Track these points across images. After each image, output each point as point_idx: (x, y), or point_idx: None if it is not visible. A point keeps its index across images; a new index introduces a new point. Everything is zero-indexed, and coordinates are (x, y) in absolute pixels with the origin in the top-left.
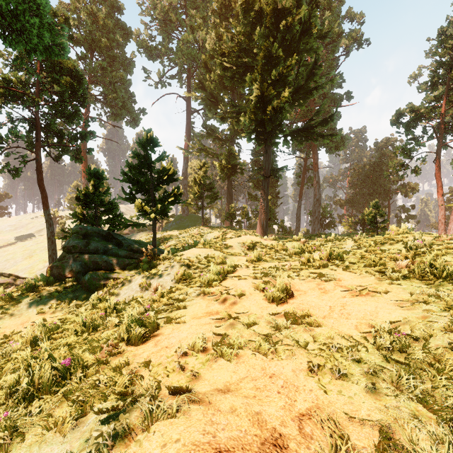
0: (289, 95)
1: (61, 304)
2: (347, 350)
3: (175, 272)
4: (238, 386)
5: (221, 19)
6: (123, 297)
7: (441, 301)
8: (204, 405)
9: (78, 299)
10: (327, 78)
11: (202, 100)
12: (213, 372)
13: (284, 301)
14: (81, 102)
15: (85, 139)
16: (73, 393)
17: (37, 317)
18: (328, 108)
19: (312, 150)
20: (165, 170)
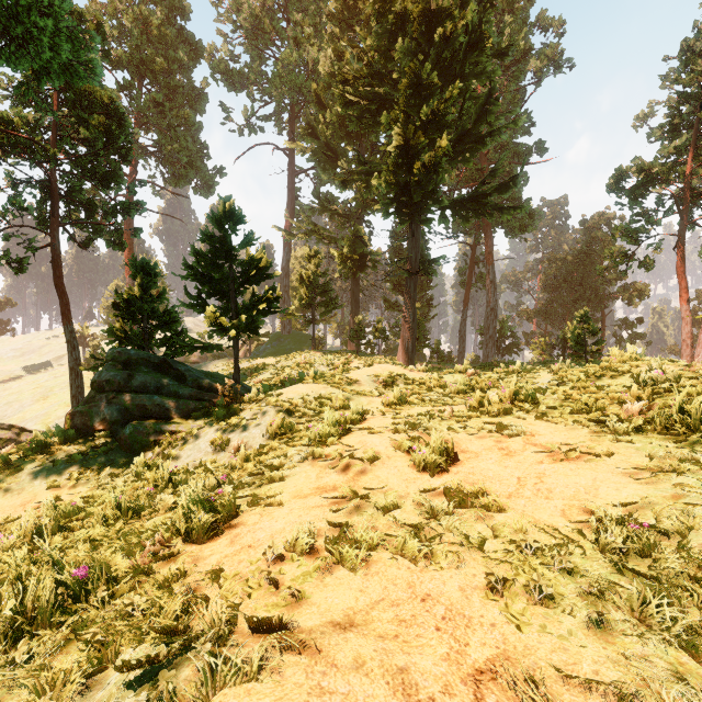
0: (449, 145)
1: (87, 472)
2: (551, 552)
3: (269, 421)
4: (369, 617)
5: (342, 28)
6: (185, 462)
7: (701, 470)
8: (308, 656)
9: (113, 465)
10: (507, 121)
11: (312, 153)
12: (326, 591)
13: (444, 470)
14: (123, 156)
15: (130, 213)
16: (88, 627)
17: (47, 494)
18: (508, 167)
19: (484, 232)
20: (253, 260)
